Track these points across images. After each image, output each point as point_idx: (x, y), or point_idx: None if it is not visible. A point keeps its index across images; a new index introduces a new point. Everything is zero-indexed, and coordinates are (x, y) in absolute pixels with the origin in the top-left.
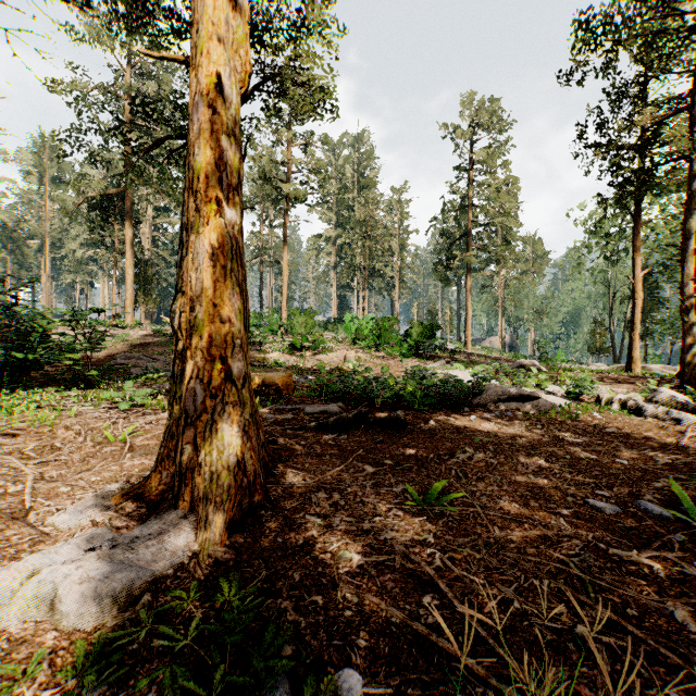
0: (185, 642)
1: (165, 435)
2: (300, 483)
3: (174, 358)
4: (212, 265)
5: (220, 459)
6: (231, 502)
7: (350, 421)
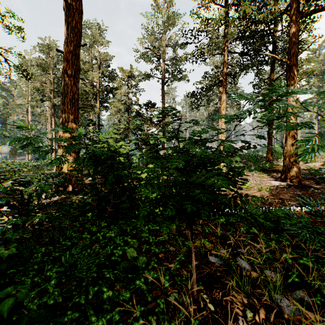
0: (299, 186)
1: (282, 172)
2: (309, 183)
3: (283, 160)
4: (292, 146)
5: (295, 175)
6: (297, 181)
7: (323, 178)
